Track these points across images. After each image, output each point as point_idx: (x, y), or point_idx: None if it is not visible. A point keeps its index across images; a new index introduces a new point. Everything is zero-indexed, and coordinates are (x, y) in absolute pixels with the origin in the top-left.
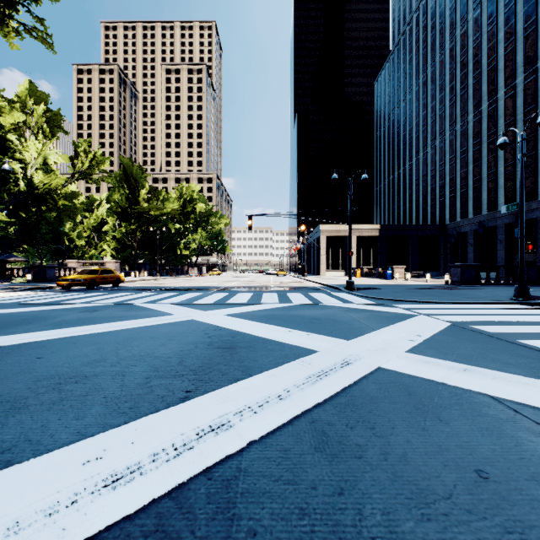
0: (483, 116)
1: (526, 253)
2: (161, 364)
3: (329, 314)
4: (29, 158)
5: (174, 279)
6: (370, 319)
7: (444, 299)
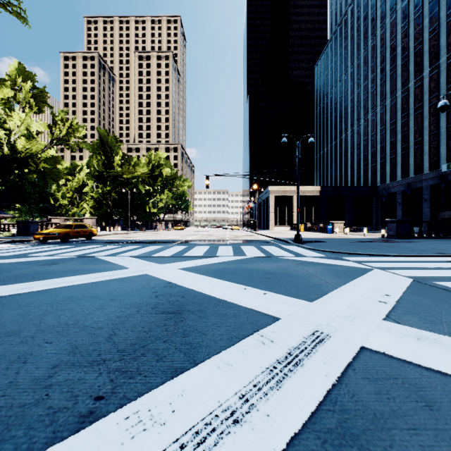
0: (410, 92)
1: (448, 210)
2: (84, 340)
3: (283, 267)
4: (12, 126)
5: (143, 233)
6: (326, 273)
7: (389, 252)
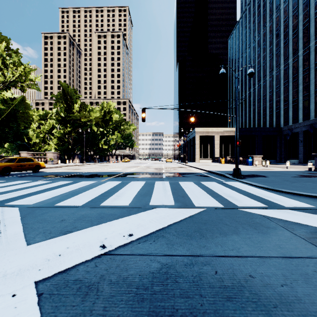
0: (311, 50)
1: None
2: None
3: (312, 270)
4: None
5: (94, 165)
6: None
7: None
